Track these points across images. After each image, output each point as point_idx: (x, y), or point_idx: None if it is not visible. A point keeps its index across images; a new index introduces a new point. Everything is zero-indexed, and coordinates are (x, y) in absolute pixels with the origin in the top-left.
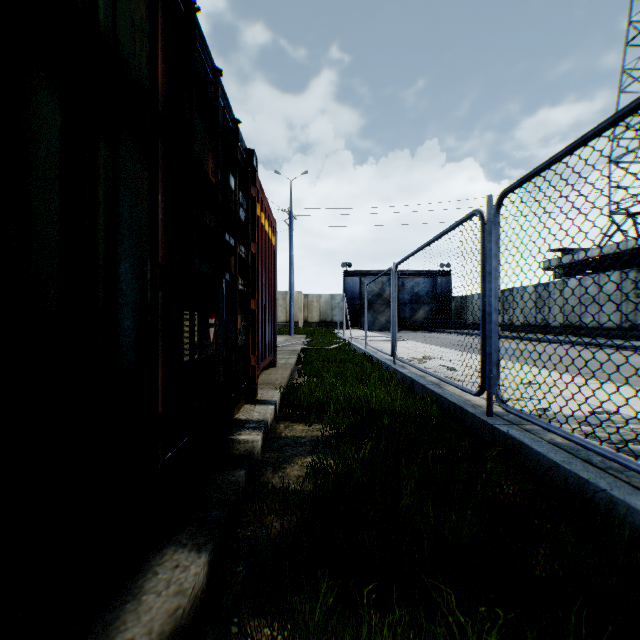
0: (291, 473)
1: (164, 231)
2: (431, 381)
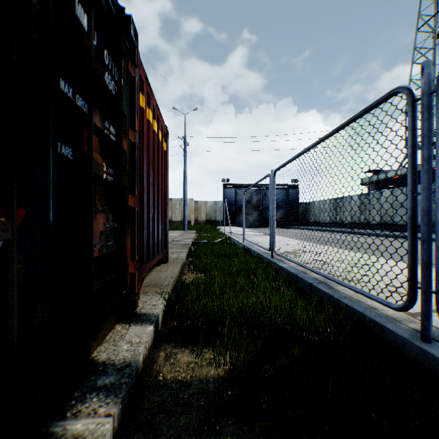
0: None
1: None
2: (316, 279)
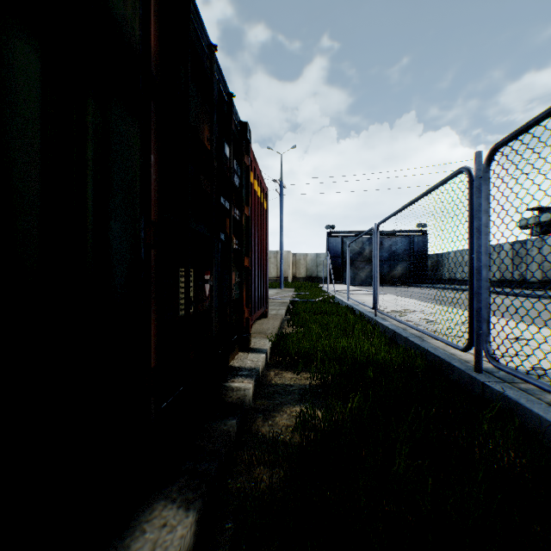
0: (280, 422)
1: (157, 191)
2: (413, 334)
